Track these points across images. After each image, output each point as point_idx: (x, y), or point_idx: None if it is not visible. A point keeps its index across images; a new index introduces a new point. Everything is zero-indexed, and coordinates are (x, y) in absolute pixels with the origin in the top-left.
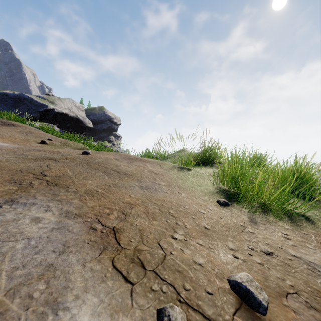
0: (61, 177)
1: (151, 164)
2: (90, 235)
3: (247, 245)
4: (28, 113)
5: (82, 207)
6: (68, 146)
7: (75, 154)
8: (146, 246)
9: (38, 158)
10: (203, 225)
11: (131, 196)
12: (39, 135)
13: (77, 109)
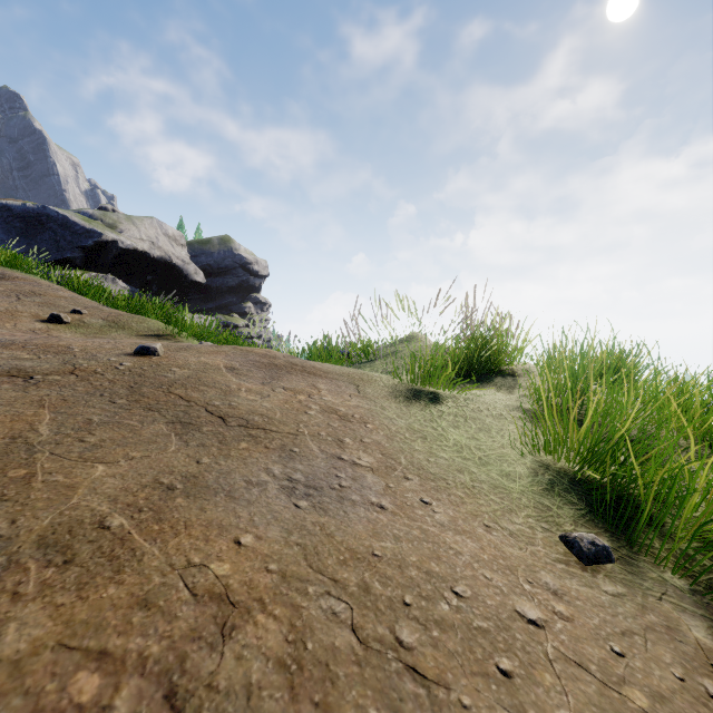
0: None
1: (331, 384)
2: None
3: None
4: (57, 251)
5: None
6: (124, 328)
7: (113, 356)
8: None
9: None
10: None
11: (240, 543)
12: (53, 301)
13: (171, 241)
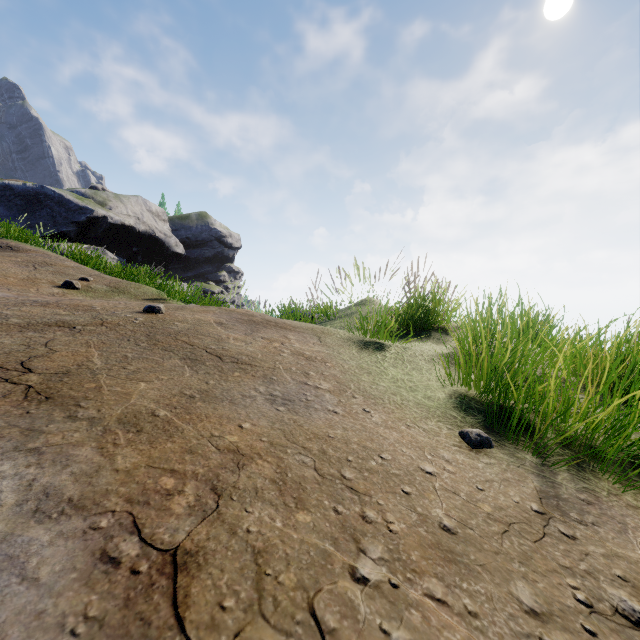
0: (70, 374)
1: (298, 335)
2: (89, 593)
3: (569, 588)
4: (53, 226)
5: (97, 472)
6: (124, 292)
7: (128, 313)
8: (272, 627)
9: (33, 324)
10: (437, 520)
11: (242, 427)
12: (63, 270)
13: (154, 217)
